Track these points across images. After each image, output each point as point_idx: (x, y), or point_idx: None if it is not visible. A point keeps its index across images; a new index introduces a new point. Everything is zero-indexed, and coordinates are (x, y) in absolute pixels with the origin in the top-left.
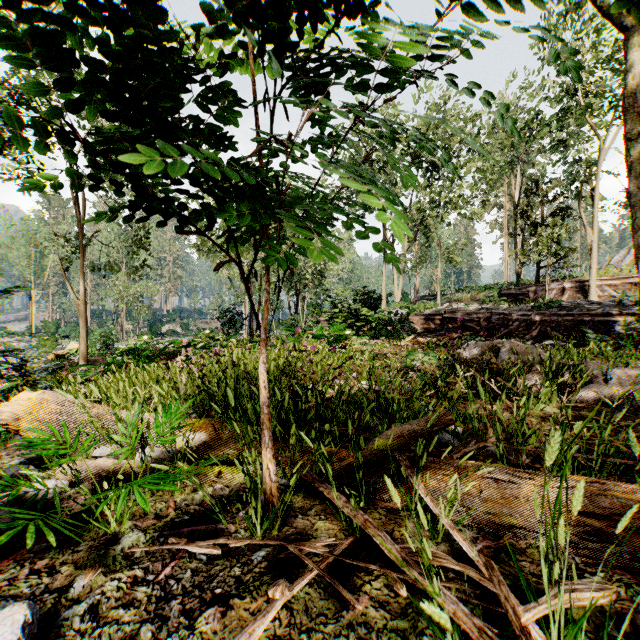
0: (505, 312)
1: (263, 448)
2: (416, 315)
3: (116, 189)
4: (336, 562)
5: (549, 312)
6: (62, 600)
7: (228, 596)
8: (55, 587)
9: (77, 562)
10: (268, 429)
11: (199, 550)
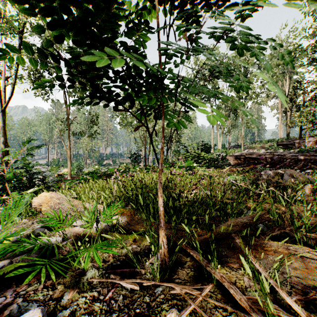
0: (281, 154)
1: (160, 229)
2: (230, 156)
3: (84, 88)
4: (204, 299)
5: (308, 154)
6: (58, 305)
7: (143, 315)
8: (54, 297)
9: (65, 284)
10: (162, 219)
11: (127, 285)
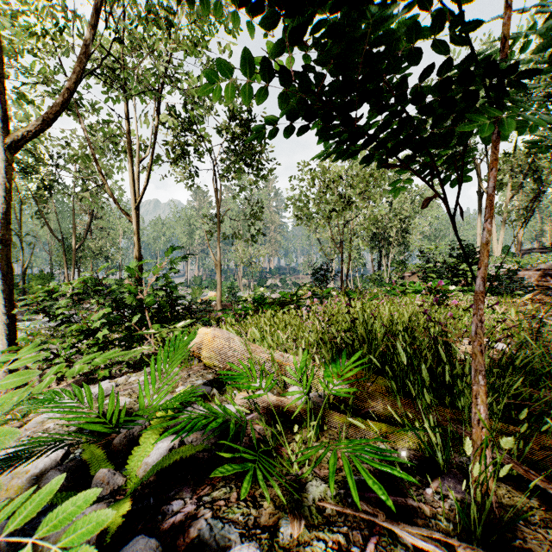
0: None
1: (474, 426)
2: (527, 270)
3: (323, 129)
4: None
5: None
6: (275, 544)
7: None
8: (263, 523)
9: (274, 500)
10: (483, 404)
11: (414, 540)
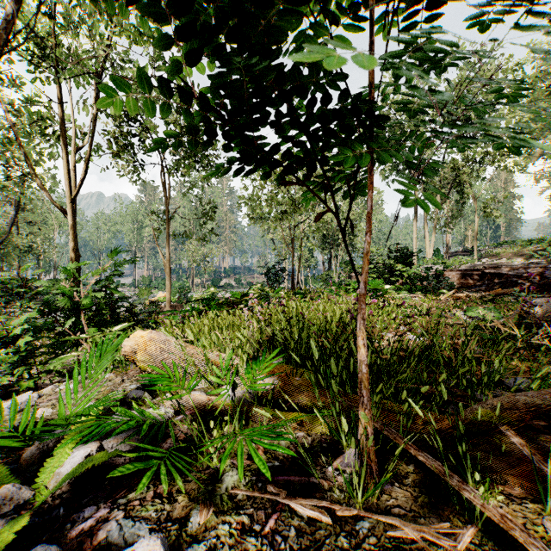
0: None
1: (360, 408)
2: (451, 270)
3: (227, 146)
4: None
5: None
6: (183, 533)
7: None
8: (175, 516)
9: (190, 493)
10: (366, 389)
11: (304, 510)
